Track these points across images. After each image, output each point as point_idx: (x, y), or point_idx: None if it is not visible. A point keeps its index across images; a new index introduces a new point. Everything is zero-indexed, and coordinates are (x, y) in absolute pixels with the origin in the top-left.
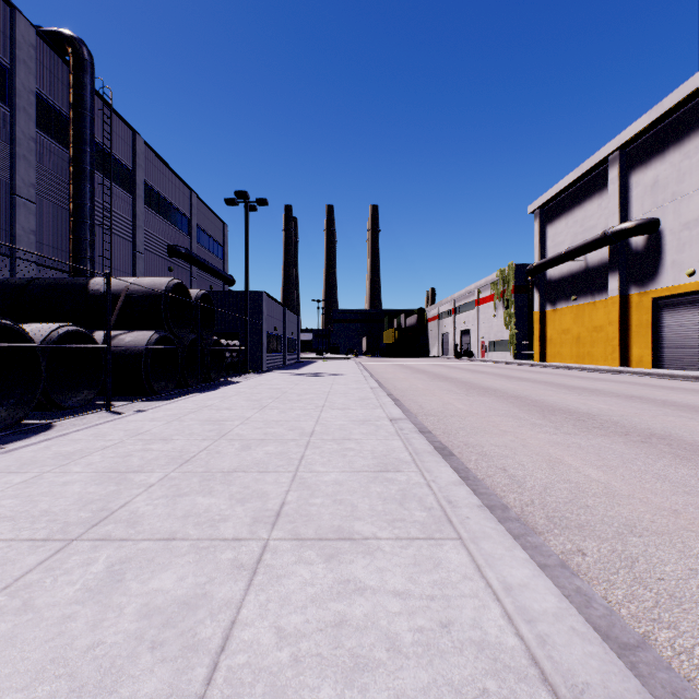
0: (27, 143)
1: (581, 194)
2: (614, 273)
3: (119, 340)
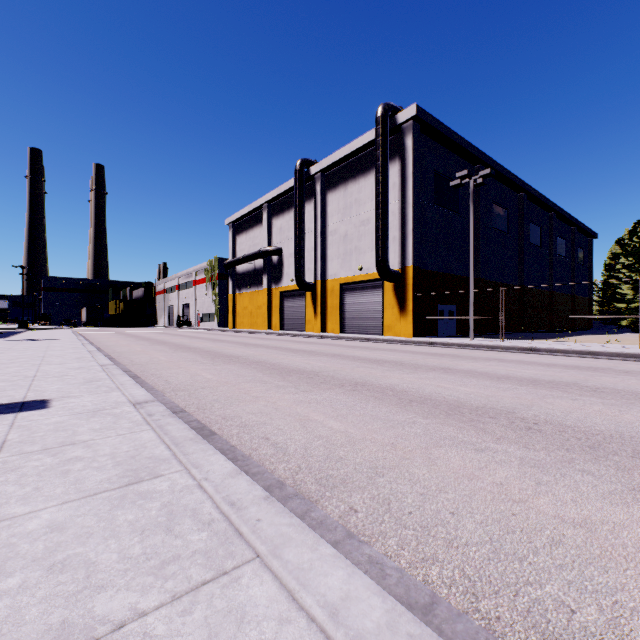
0: None
1: (253, 222)
2: (265, 275)
3: None
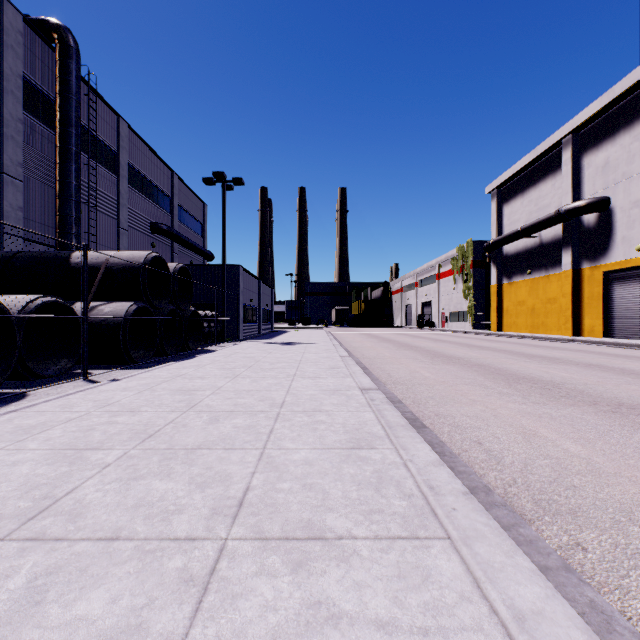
0: (15, 124)
1: (536, 176)
2: (567, 249)
3: (98, 310)
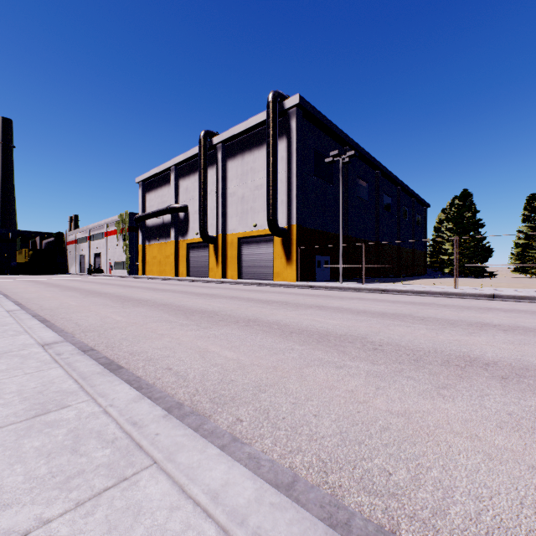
0: None
1: (161, 182)
2: (173, 228)
3: None
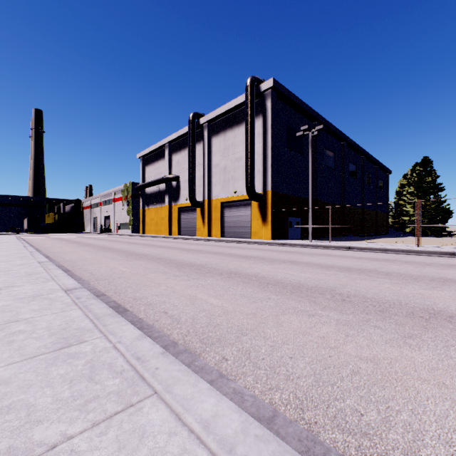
0: None
1: (158, 156)
2: (167, 195)
3: None
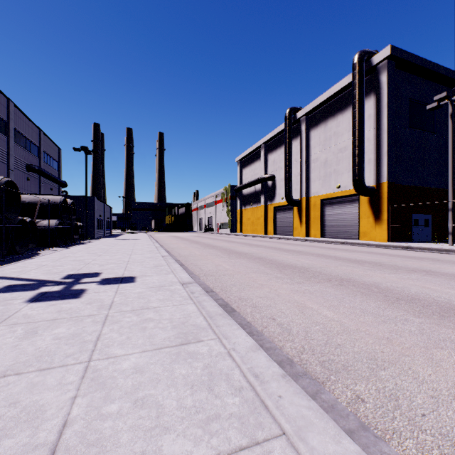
0: None
1: (254, 158)
2: (263, 195)
3: (41, 223)
